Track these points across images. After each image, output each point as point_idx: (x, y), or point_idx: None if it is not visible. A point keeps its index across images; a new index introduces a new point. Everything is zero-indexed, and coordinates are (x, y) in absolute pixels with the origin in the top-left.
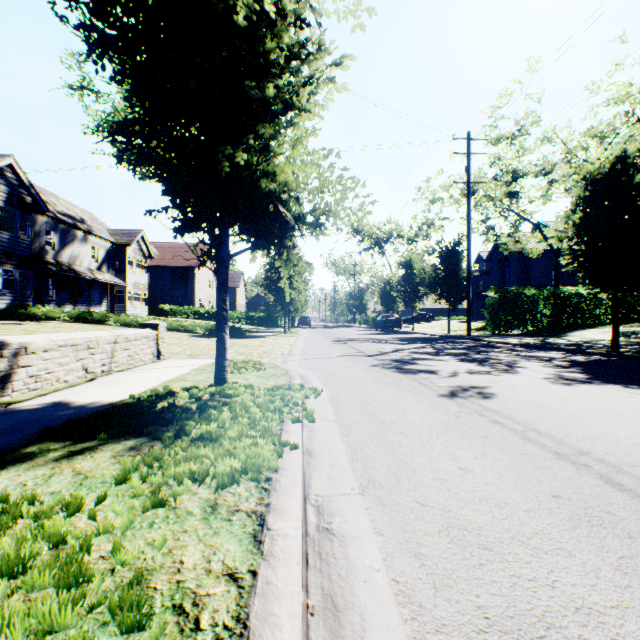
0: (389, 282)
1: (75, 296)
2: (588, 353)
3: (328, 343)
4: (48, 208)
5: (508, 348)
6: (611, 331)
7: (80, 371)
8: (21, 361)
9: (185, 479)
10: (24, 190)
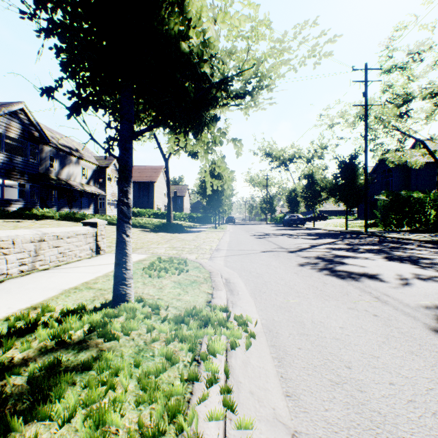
0: (294, 190)
1: (71, 202)
2: None
3: (249, 238)
4: (49, 140)
5: (417, 244)
6: None
7: None
8: None
9: None
10: (33, 127)
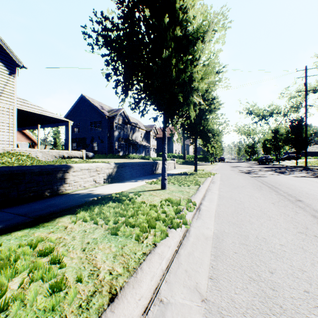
0: (267, 139)
1: (136, 150)
2: None
3: (228, 167)
4: (131, 122)
5: (313, 170)
6: None
7: None
8: (159, 165)
9: (196, 176)
10: (125, 118)
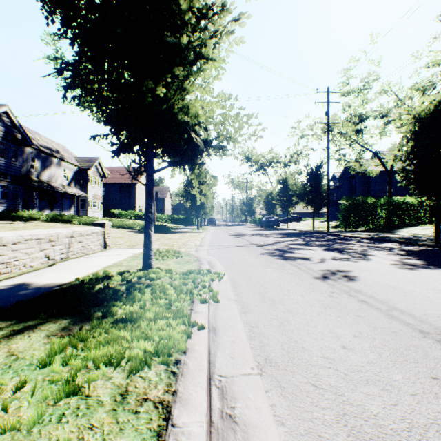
0: (271, 194)
1: (52, 204)
2: (417, 244)
3: (228, 237)
4: (32, 142)
5: (358, 240)
6: (434, 228)
7: (43, 258)
8: None
9: (101, 364)
10: (16, 129)
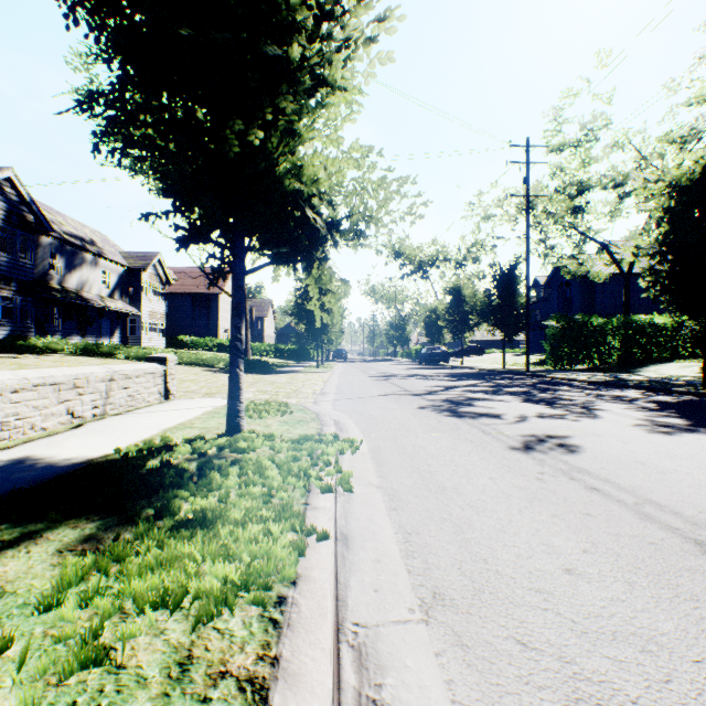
0: (435, 310)
1: (83, 326)
2: (674, 392)
3: (367, 379)
4: (52, 227)
5: (577, 386)
6: (702, 366)
7: (63, 416)
8: None
9: (146, 606)
10: (25, 207)
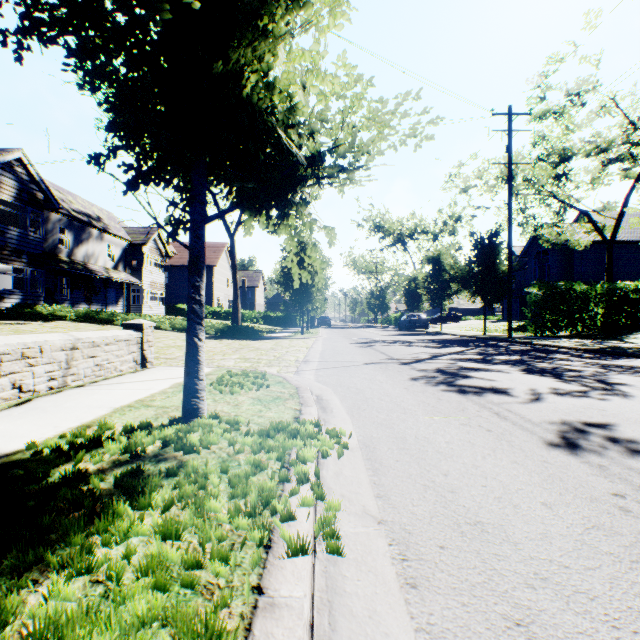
0: (414, 279)
1: (90, 295)
2: None
3: (350, 346)
4: (59, 204)
5: (571, 354)
6: None
7: (7, 390)
8: None
9: None
10: (35, 186)
